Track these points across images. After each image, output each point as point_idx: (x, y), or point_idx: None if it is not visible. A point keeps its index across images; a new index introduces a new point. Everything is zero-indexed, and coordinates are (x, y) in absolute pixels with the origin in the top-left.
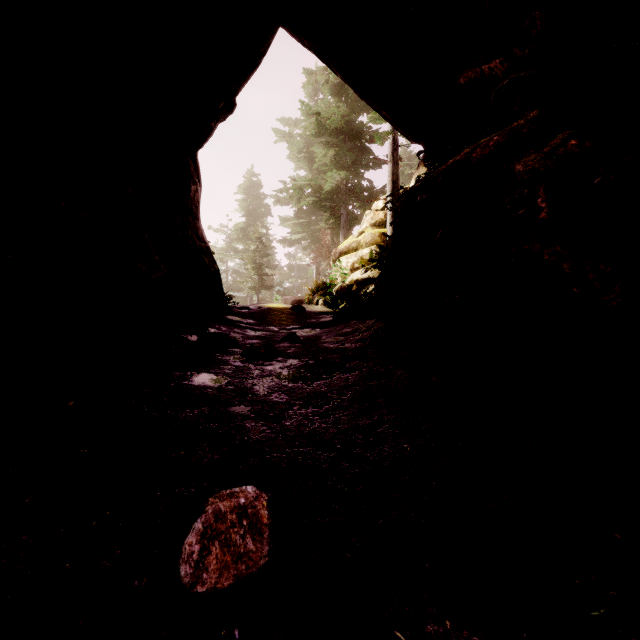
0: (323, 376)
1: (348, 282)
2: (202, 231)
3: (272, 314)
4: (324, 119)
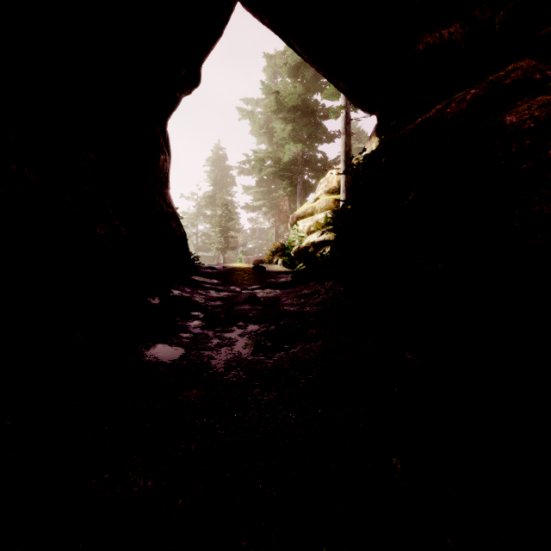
0: (285, 346)
1: (305, 244)
2: (169, 197)
3: (235, 274)
4: (282, 97)
